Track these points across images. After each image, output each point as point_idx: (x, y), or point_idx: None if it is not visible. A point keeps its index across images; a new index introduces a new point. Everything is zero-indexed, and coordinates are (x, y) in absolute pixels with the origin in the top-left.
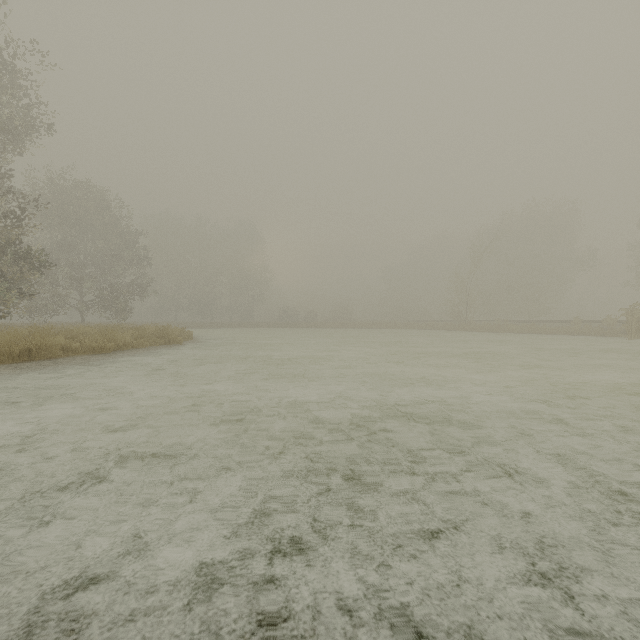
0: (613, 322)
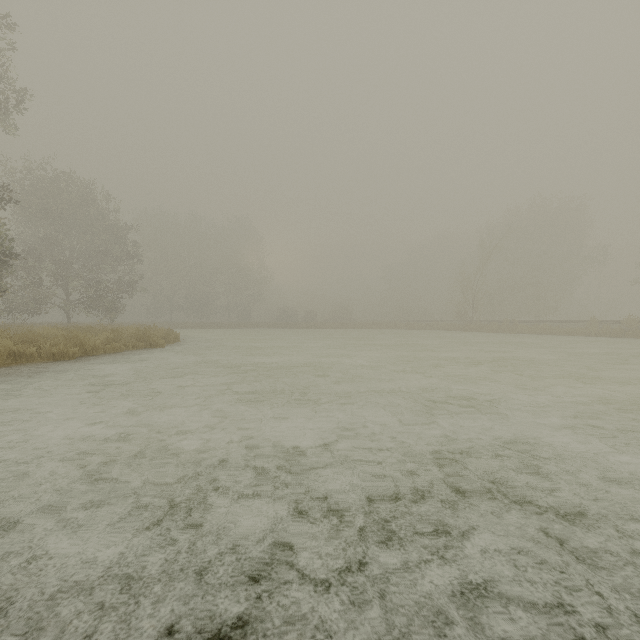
0: (634, 322)
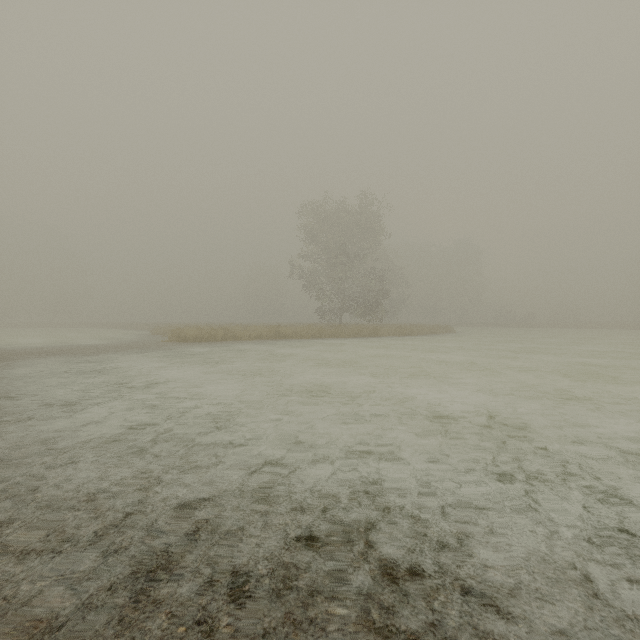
0: None
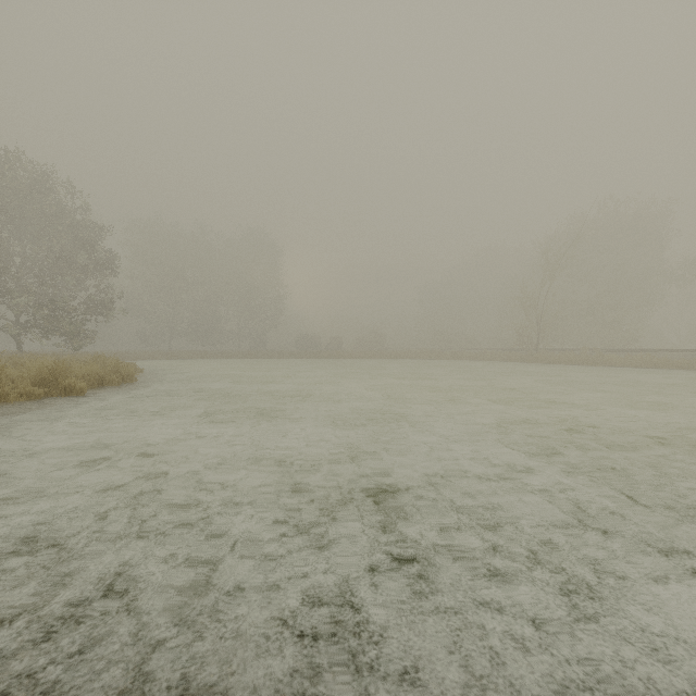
0: None
